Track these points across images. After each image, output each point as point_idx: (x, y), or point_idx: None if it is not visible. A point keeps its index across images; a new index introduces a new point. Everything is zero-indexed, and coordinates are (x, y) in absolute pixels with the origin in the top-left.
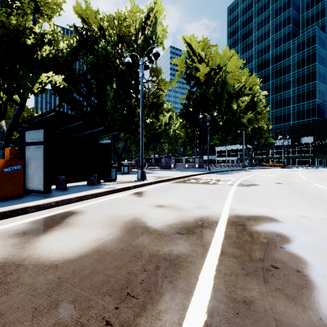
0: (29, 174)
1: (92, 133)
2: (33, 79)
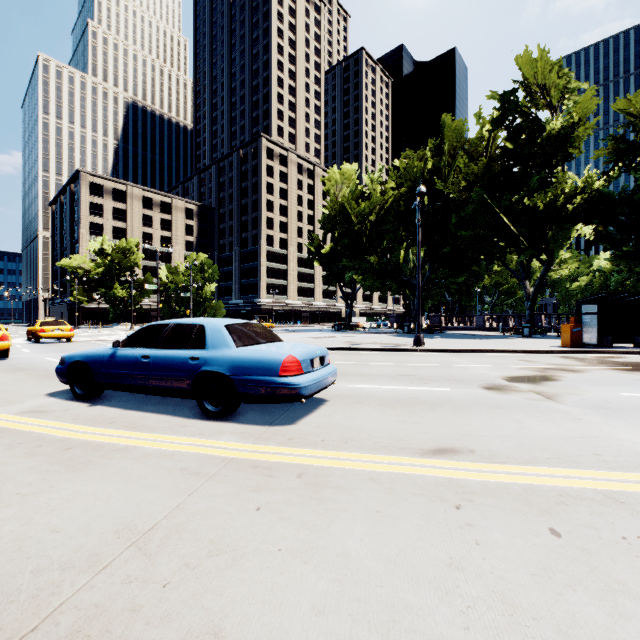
0: (584, 334)
1: (638, 298)
2: (564, 237)
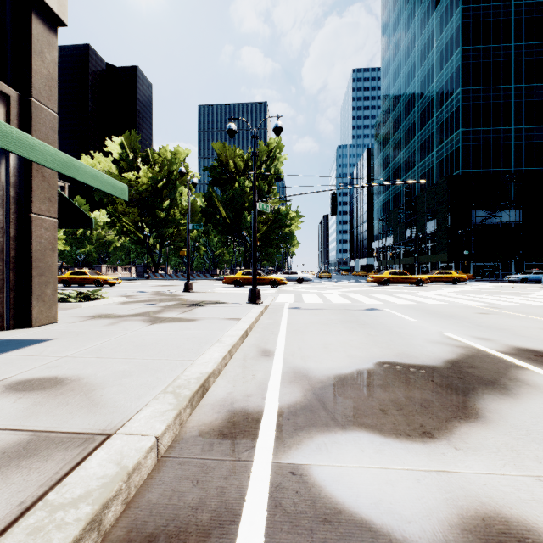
0: None
1: None
2: None
